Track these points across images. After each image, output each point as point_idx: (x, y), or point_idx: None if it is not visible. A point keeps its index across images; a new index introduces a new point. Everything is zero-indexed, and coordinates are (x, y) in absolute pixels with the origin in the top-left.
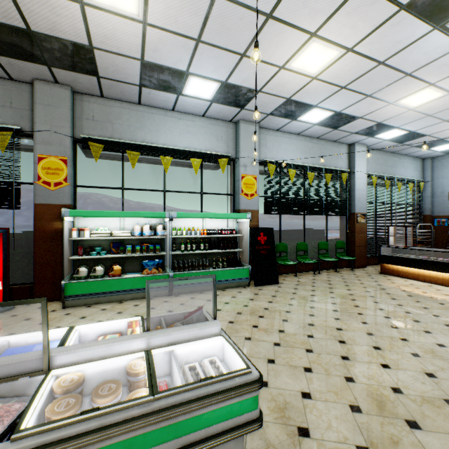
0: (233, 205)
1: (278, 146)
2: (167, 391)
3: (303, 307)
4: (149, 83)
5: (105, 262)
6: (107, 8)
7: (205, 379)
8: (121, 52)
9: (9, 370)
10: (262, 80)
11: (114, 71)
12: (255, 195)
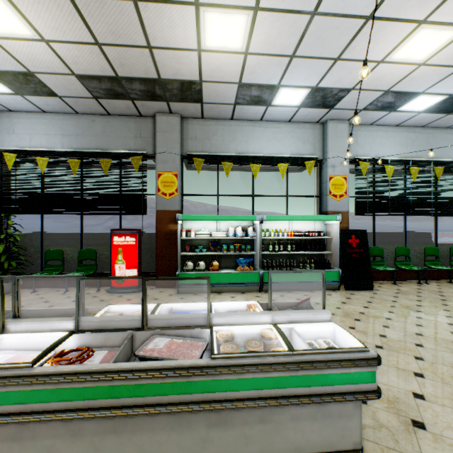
0: (319, 207)
1: (372, 142)
2: (301, 351)
3: (407, 316)
4: (242, 101)
5: (205, 258)
6: (218, 49)
7: (330, 349)
8: (223, 81)
9: (187, 322)
10: (356, 78)
11: (215, 96)
12: (344, 196)
